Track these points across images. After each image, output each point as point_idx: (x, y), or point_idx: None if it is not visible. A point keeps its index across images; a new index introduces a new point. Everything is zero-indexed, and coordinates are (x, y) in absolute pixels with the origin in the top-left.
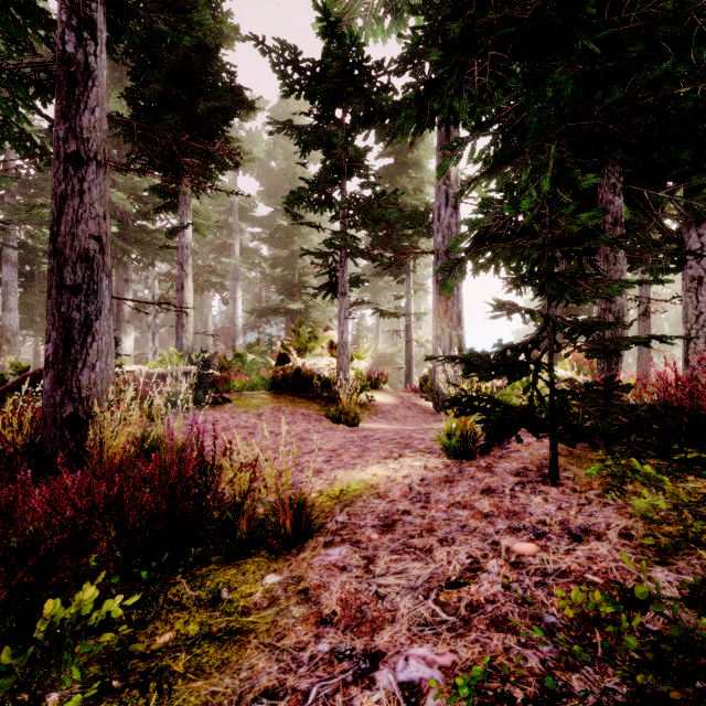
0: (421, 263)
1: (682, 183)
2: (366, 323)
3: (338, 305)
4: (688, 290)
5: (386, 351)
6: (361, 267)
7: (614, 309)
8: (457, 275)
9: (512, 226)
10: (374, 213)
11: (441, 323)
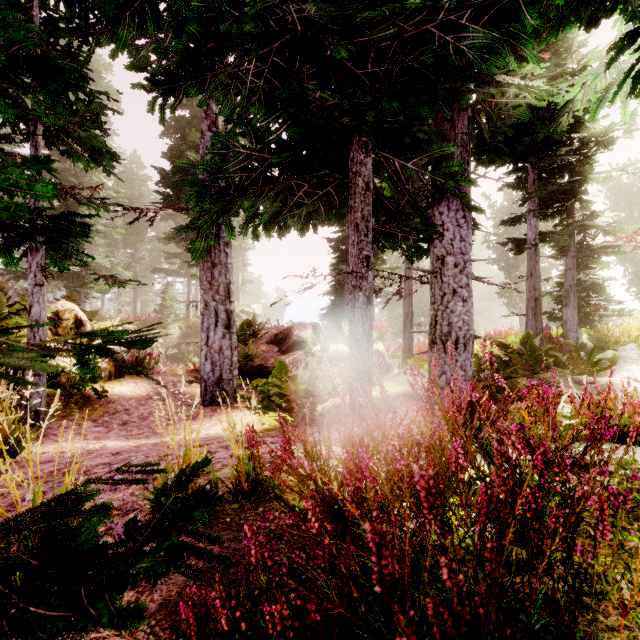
0: (238, 233)
1: (425, 153)
2: (174, 292)
3: (134, 270)
4: (432, 270)
5: (197, 321)
6: (59, 211)
7: (364, 287)
8: (226, 240)
9: (267, 182)
10: (77, 135)
11: (205, 296)
